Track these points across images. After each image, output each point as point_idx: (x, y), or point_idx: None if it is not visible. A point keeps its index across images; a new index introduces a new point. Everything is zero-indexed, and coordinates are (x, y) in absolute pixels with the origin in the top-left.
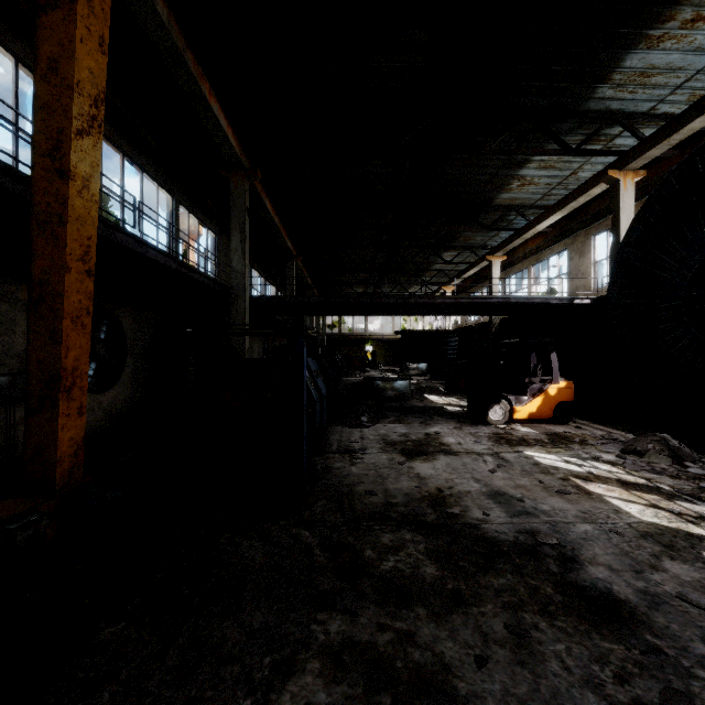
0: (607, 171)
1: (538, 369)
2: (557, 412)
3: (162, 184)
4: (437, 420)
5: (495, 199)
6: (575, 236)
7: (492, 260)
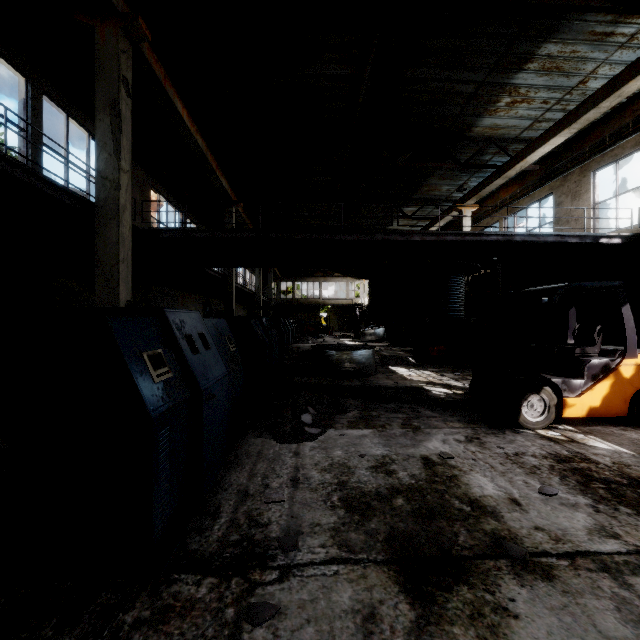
0: None
1: (595, 333)
2: (635, 406)
3: None
4: (428, 417)
5: (473, 128)
6: (566, 175)
7: (463, 209)
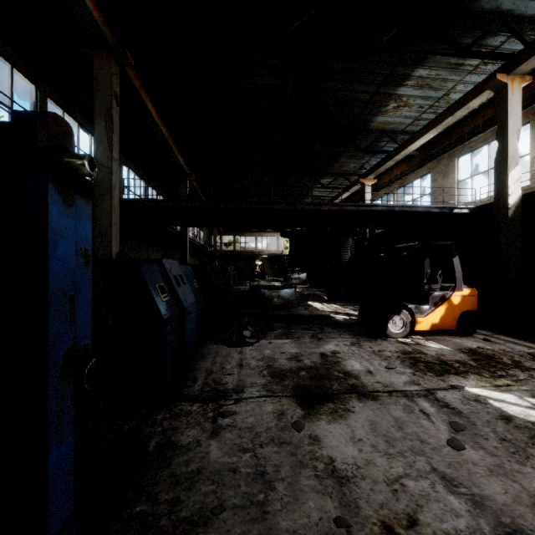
0: (495, 74)
1: (438, 275)
2: (461, 322)
3: (17, 66)
4: (329, 332)
5: (371, 123)
6: (439, 159)
7: (365, 182)
